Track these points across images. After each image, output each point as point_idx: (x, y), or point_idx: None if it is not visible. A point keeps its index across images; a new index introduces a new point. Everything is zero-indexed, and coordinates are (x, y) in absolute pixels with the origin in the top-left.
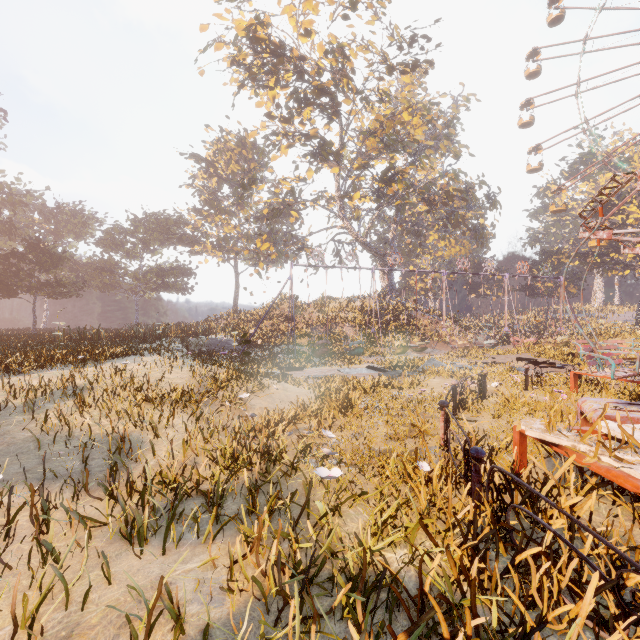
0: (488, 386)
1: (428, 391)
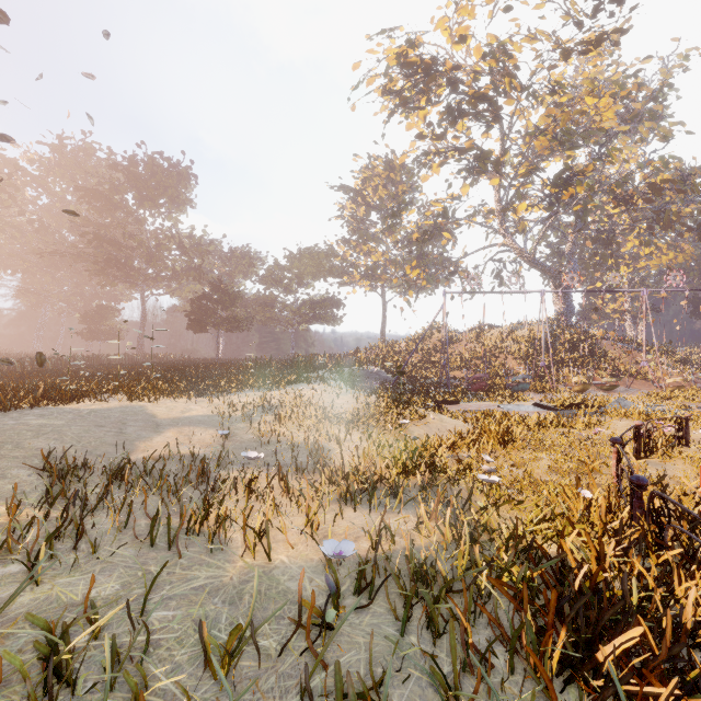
0: (695, 433)
1: (608, 433)
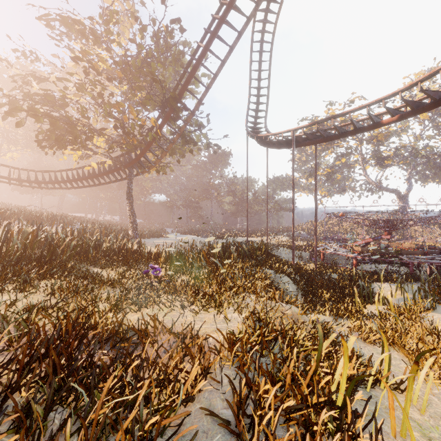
0: None
1: None
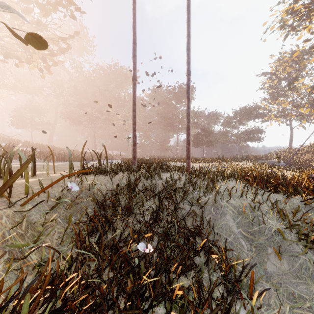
0: None
1: None
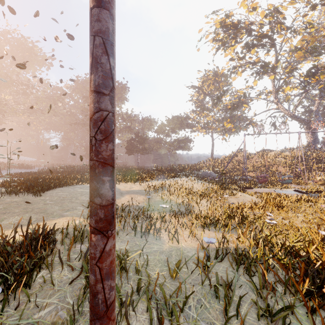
0: None
1: None
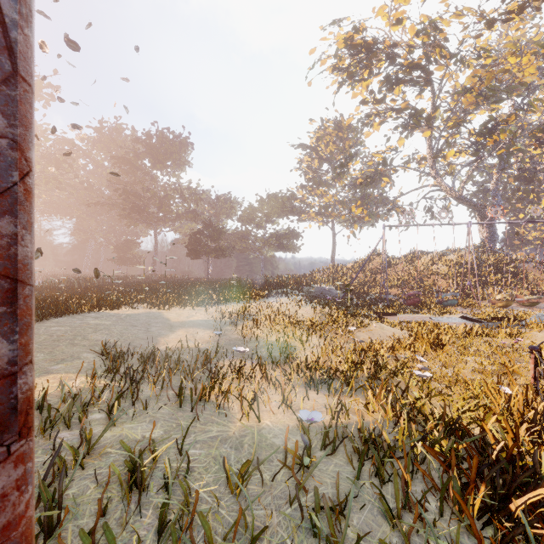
0: None
1: (528, 342)
